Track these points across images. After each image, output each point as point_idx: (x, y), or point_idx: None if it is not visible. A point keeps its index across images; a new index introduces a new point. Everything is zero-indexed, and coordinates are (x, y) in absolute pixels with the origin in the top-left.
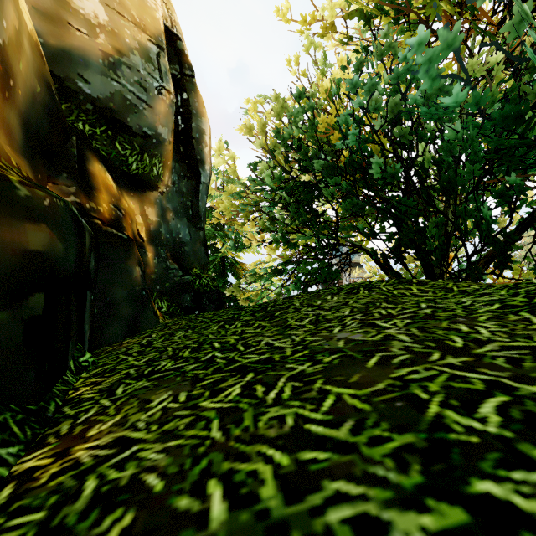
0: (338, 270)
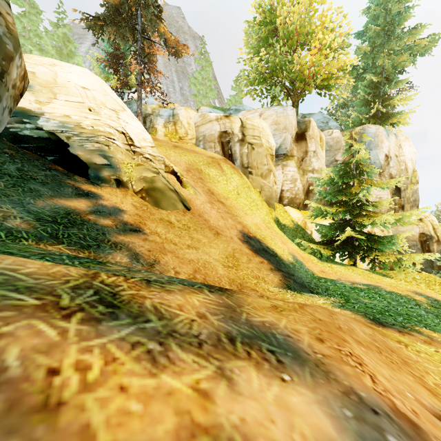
0: None
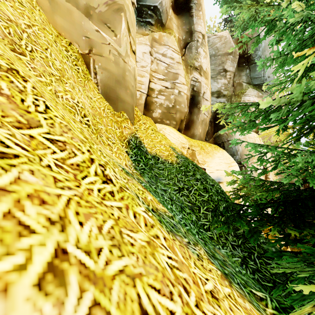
0: None
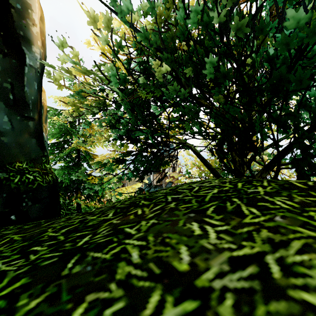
0: (169, 162)
